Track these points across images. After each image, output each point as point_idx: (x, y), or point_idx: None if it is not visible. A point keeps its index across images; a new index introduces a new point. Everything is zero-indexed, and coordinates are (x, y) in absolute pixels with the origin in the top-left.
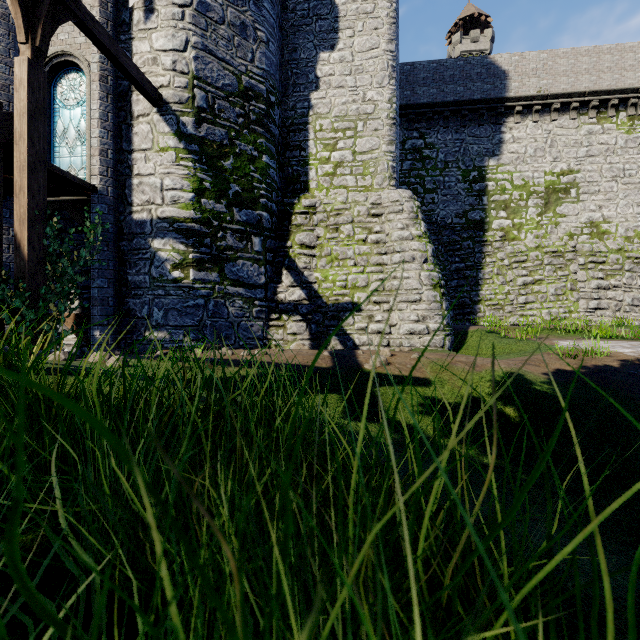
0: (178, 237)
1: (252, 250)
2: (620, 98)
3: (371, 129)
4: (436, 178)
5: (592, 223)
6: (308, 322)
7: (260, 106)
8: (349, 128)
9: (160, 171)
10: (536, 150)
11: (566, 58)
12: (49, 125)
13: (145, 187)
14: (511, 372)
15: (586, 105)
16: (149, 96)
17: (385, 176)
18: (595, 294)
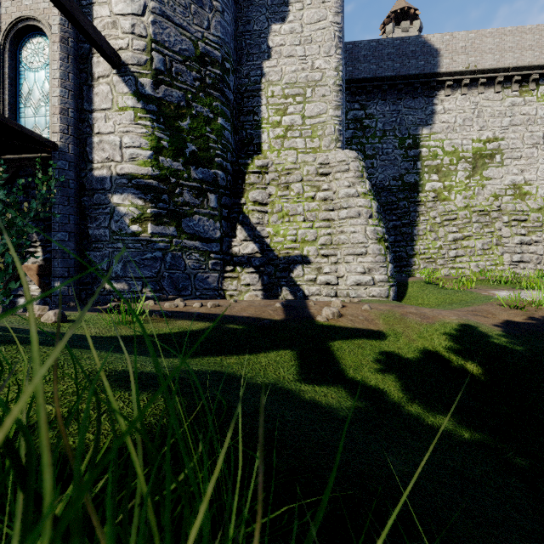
0: (136, 193)
1: (208, 206)
2: (540, 73)
3: (319, 95)
4: (375, 145)
5: (515, 185)
6: (261, 274)
7: (215, 71)
8: (299, 94)
9: (119, 130)
10: (465, 120)
11: (492, 37)
12: (15, 87)
13: (105, 145)
14: (464, 324)
15: (509, 80)
16: (108, 57)
17: (332, 138)
18: (518, 249)
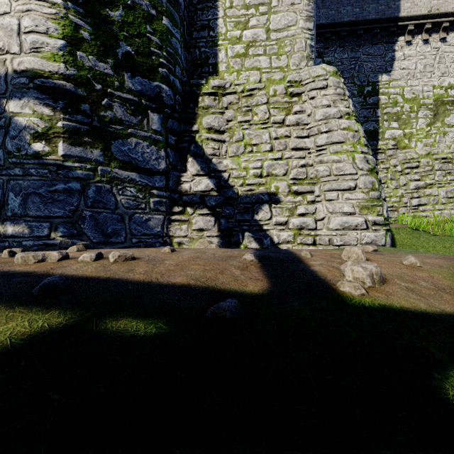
0: (41, 97)
1: (149, 128)
2: None
3: (287, 3)
4: None
5: None
6: (217, 216)
7: None
8: (262, 3)
9: (17, 8)
10: (425, 66)
11: None
12: None
13: None
14: None
15: None
16: None
17: (303, 55)
18: None
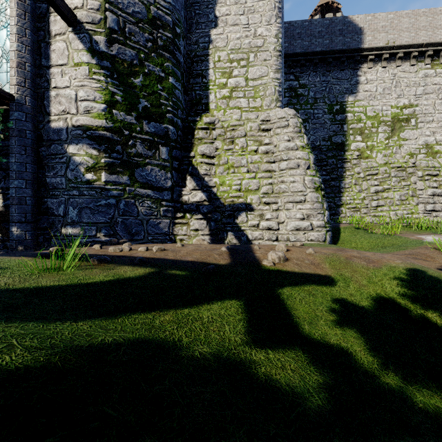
0: (91, 143)
1: (160, 158)
2: None
3: (261, 59)
4: (308, 111)
5: (427, 145)
6: (208, 220)
7: (167, 34)
8: (242, 59)
9: (75, 84)
10: (384, 89)
11: (408, 18)
12: None
13: (61, 98)
14: (412, 268)
15: (423, 54)
16: (62, 13)
17: (272, 98)
18: (431, 199)
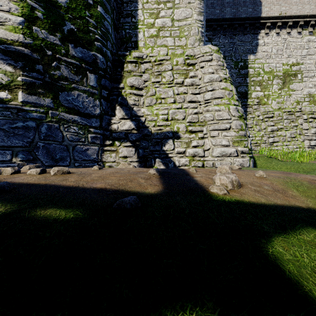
0: (5, 58)
1: (87, 84)
2: None
3: (185, 2)
4: None
5: (310, 95)
6: (136, 147)
7: None
8: (169, 1)
9: None
10: (278, 50)
11: None
12: None
13: None
14: None
15: (307, 24)
16: None
17: (196, 38)
18: (314, 137)
